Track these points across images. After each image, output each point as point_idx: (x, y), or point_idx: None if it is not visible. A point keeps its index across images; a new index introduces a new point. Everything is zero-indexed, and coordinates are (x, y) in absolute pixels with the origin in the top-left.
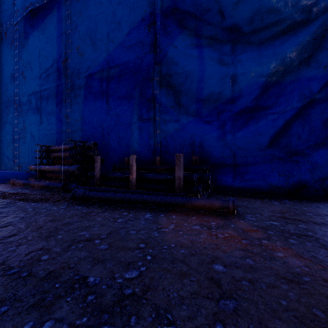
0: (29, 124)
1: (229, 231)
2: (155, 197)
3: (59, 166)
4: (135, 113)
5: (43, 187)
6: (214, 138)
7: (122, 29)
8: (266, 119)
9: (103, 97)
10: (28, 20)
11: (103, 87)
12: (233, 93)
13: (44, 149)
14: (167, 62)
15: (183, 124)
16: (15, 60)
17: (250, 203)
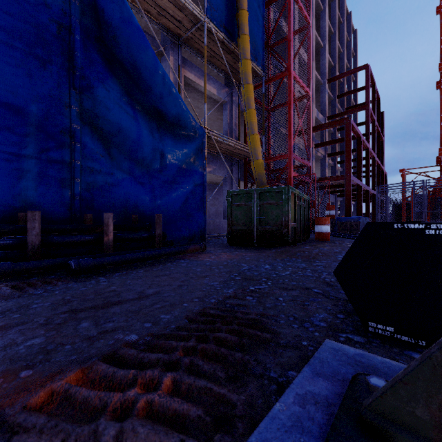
0: None
1: (223, 255)
2: (167, 250)
3: None
4: (28, 139)
5: None
6: (149, 200)
7: None
8: (180, 191)
9: None
10: None
11: None
12: (162, 165)
13: None
14: (94, 98)
15: (119, 180)
16: None
17: None
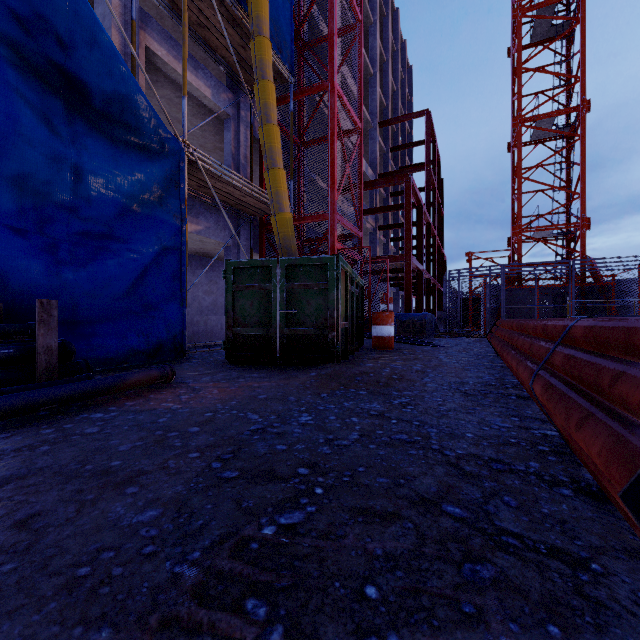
0: None
1: (210, 389)
2: (58, 389)
3: None
4: None
5: None
6: (40, 269)
7: None
8: (125, 256)
9: None
10: None
11: None
12: (78, 197)
13: None
14: None
15: None
16: None
17: None
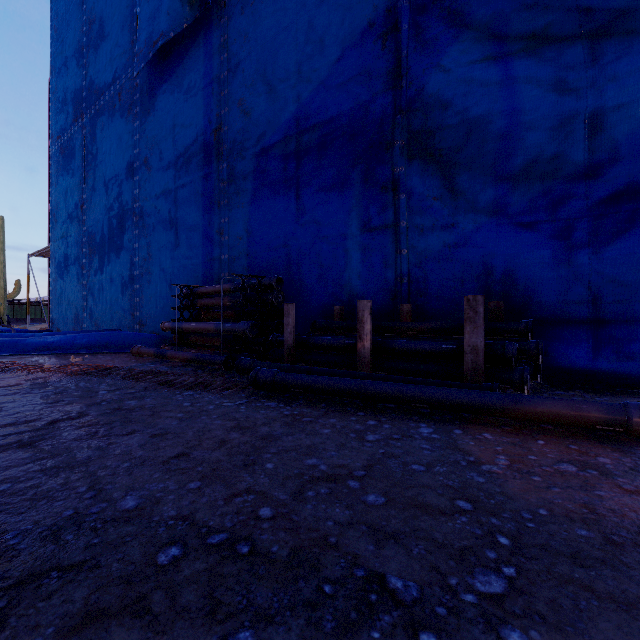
0: (157, 250)
1: None
2: (430, 390)
3: (215, 324)
4: (353, 216)
5: (190, 361)
6: (544, 261)
7: (326, 53)
8: None
9: (289, 189)
10: (155, 66)
11: (288, 172)
12: (596, 154)
13: (184, 292)
14: (424, 106)
15: (464, 234)
16: (135, 139)
17: None
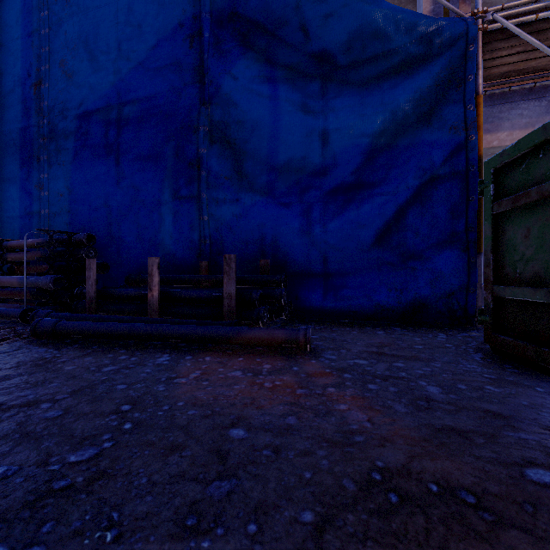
0: None
1: (286, 378)
2: (183, 328)
3: (19, 278)
4: (166, 185)
5: None
6: (295, 231)
7: (144, 39)
8: (371, 202)
9: (110, 154)
10: None
11: (110, 138)
12: (324, 160)
13: None
14: (221, 102)
15: (247, 207)
16: None
17: (342, 333)
